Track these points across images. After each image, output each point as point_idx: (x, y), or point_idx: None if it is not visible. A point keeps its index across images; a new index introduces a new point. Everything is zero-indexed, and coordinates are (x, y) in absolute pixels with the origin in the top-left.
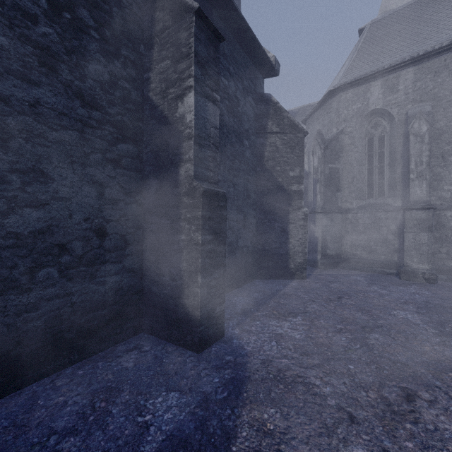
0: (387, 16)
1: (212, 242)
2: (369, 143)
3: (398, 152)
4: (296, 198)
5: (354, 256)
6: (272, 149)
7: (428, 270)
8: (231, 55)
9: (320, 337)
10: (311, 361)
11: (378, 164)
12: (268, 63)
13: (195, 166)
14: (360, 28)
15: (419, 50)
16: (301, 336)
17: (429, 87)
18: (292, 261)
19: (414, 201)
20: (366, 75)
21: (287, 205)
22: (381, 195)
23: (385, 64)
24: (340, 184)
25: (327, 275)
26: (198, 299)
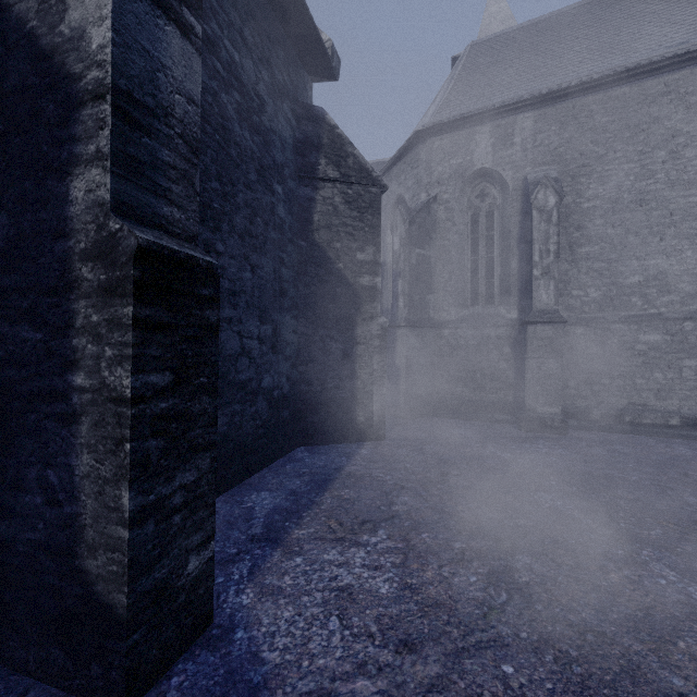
0: (493, 38)
1: (172, 391)
2: (473, 221)
3: (513, 236)
4: (369, 300)
5: (452, 396)
6: (327, 209)
7: (557, 414)
8: (246, 5)
9: (429, 584)
10: (422, 673)
11: (486, 254)
12: (319, 48)
13: (116, 176)
14: (454, 56)
15: (541, 88)
16: (392, 587)
17: (554, 145)
18: (362, 410)
19: (539, 311)
20: (469, 113)
21: (352, 311)
22: (489, 301)
23: (495, 102)
24: (433, 282)
25: (416, 430)
26: (122, 557)
